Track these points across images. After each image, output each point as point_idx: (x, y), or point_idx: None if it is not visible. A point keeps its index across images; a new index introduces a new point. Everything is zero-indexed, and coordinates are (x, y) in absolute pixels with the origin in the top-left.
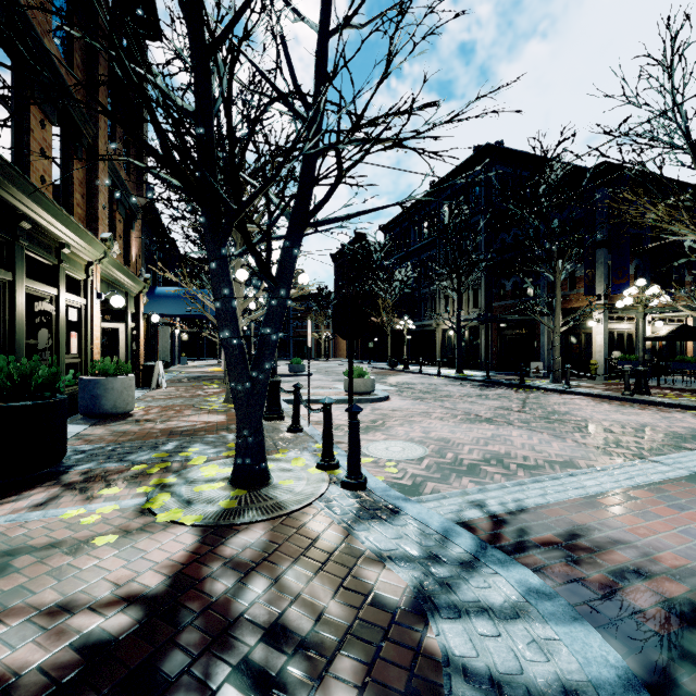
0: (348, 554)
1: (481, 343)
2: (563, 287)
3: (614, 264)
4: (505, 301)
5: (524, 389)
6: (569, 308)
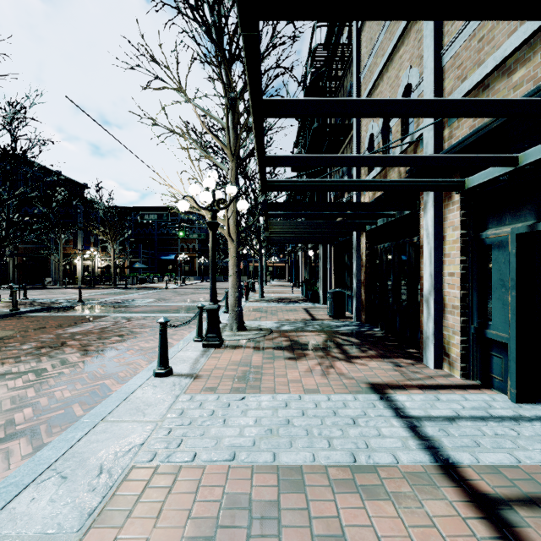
0: (37, 302)
1: (10, 268)
2: (63, 243)
3: (86, 238)
4: (28, 245)
5: (47, 289)
6: (66, 253)
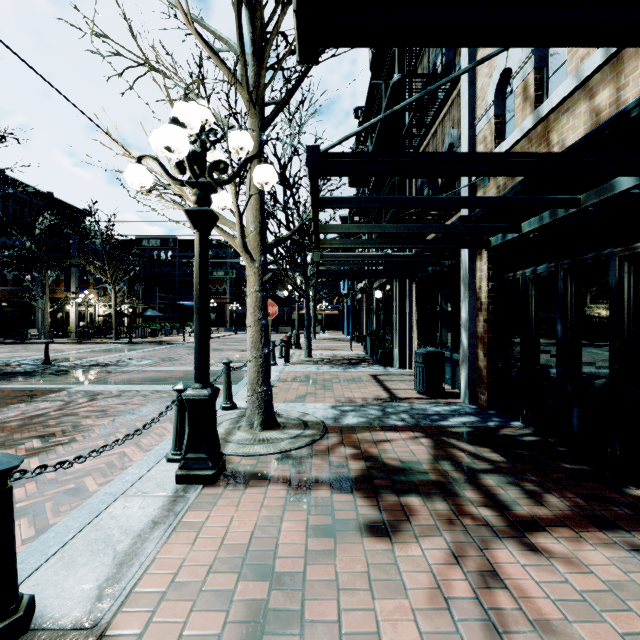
0: None
1: None
2: (53, 284)
3: (81, 277)
4: (7, 287)
5: (25, 344)
6: (56, 297)
